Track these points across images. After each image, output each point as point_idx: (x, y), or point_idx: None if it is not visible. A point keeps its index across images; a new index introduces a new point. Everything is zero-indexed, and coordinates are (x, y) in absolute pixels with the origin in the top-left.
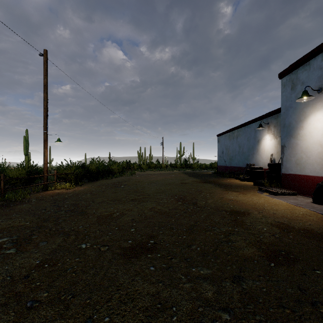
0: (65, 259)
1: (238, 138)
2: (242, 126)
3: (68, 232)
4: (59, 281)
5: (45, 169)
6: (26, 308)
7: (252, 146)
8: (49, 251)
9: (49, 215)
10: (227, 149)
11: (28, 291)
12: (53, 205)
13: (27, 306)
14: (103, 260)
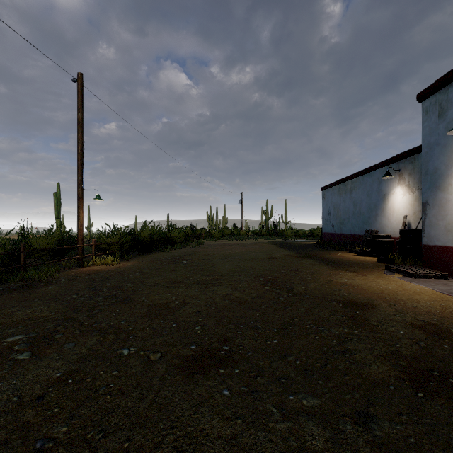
0: (98, 372)
1: (353, 192)
2: (359, 175)
3: (106, 329)
4: (86, 408)
5: (79, 237)
6: (34, 450)
7: (374, 204)
8: (77, 357)
9: (82, 303)
10: (337, 208)
11: (40, 422)
12: (88, 287)
13: (36, 448)
14: (153, 375)
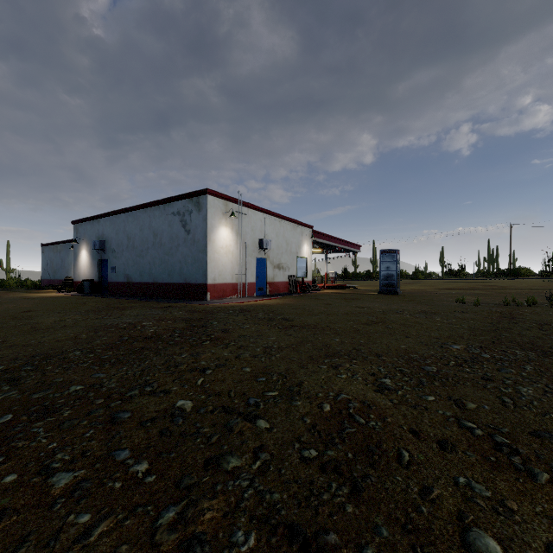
0: None
1: (62, 252)
2: (64, 242)
3: None
4: None
5: None
6: None
7: (71, 262)
8: None
9: None
10: (52, 262)
11: None
12: None
13: None
14: None
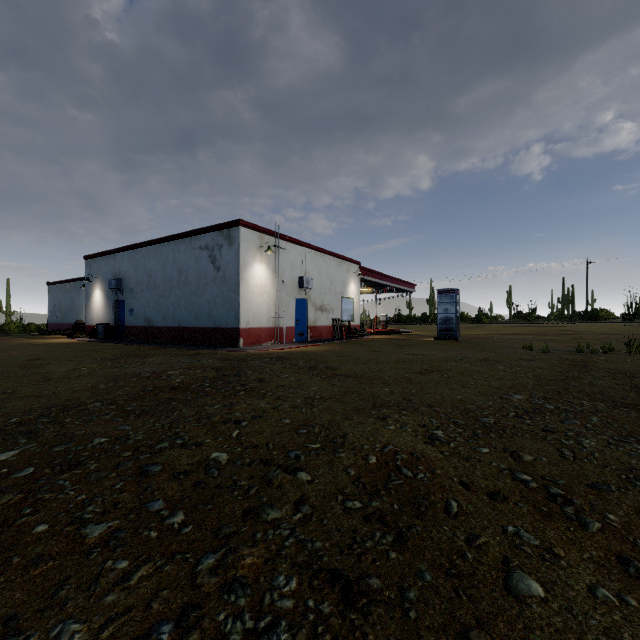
0: None
1: (71, 292)
2: (74, 281)
3: None
4: None
5: None
6: None
7: (82, 303)
8: None
9: None
10: (60, 303)
11: None
12: None
13: None
14: None
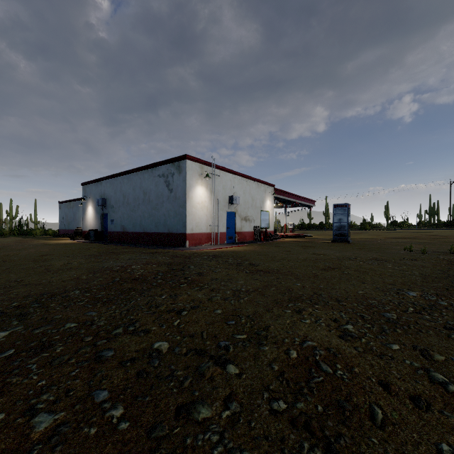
0: None
1: (74, 208)
2: (75, 200)
3: None
4: None
5: None
6: None
7: (80, 215)
8: None
9: None
10: (67, 215)
11: None
12: None
13: None
14: None
